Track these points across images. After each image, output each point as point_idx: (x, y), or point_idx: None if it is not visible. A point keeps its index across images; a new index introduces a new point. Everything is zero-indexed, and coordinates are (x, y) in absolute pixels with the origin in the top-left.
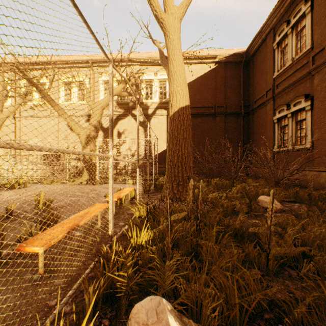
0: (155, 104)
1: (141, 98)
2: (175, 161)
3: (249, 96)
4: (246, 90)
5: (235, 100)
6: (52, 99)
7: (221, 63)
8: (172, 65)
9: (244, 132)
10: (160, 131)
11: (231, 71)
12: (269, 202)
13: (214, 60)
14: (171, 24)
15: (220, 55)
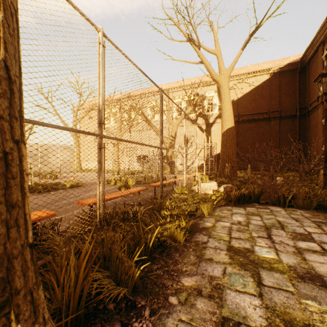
0: (215, 115)
1: (203, 111)
2: (224, 158)
3: (305, 99)
4: (303, 94)
5: (290, 104)
6: (152, 124)
7: (275, 73)
8: (223, 104)
9: (300, 133)
10: (219, 136)
11: (285, 78)
12: (248, 169)
13: (268, 72)
14: (223, 80)
15: (274, 67)
